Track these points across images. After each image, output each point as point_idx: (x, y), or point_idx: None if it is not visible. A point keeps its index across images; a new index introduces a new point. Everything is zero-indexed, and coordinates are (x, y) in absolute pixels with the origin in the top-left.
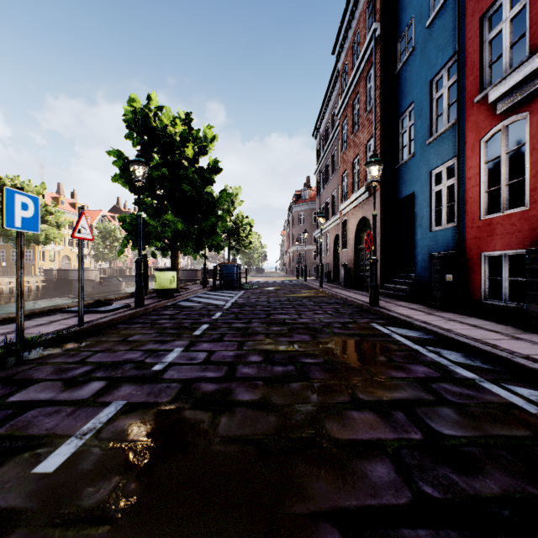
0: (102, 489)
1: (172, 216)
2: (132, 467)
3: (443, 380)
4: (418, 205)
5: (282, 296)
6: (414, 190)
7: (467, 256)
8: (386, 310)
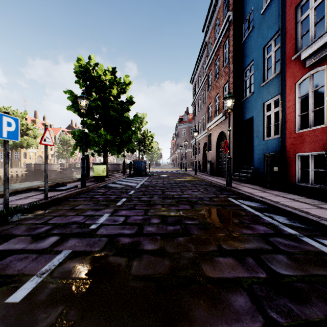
0: (52, 315)
1: (104, 131)
2: (73, 298)
3: (276, 235)
4: (256, 124)
5: (171, 180)
6: (253, 115)
7: (287, 156)
8: (236, 189)
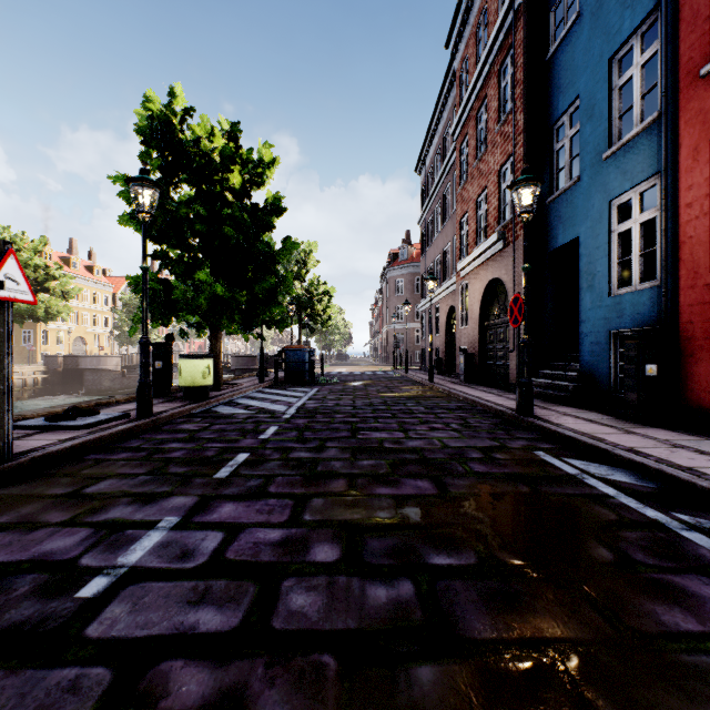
0: None
1: (207, 274)
2: None
3: None
4: (586, 256)
5: (374, 396)
6: (579, 233)
7: (684, 335)
8: (550, 424)
